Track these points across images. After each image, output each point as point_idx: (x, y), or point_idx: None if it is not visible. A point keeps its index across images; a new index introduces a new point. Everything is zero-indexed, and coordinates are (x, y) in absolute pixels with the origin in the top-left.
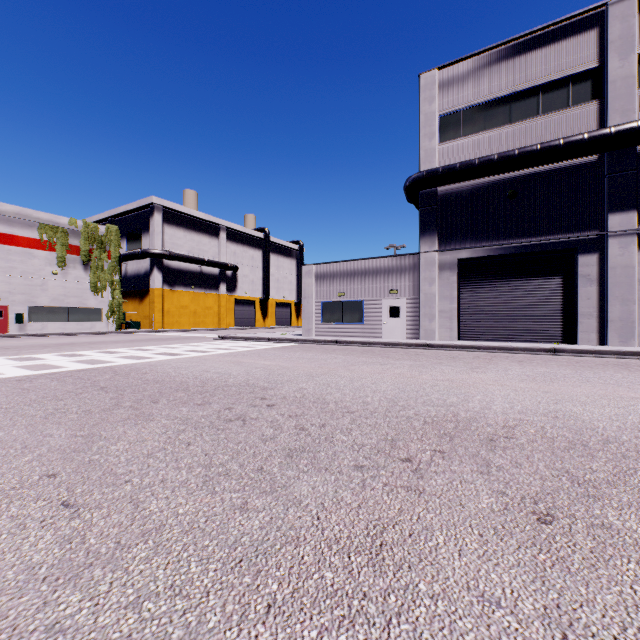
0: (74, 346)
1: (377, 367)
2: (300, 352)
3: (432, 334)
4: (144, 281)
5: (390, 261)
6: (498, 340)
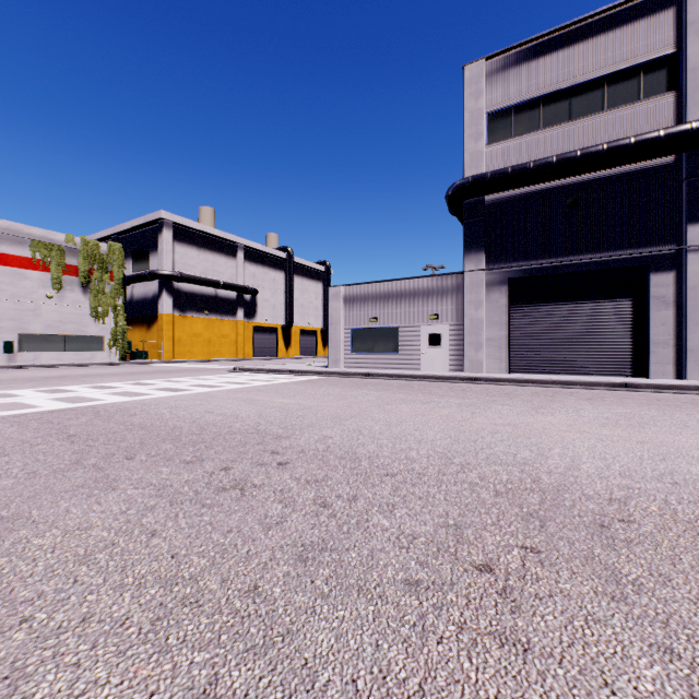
0: (64, 380)
1: (419, 406)
2: (326, 387)
3: (479, 366)
4: (152, 306)
5: (430, 282)
6: (556, 373)
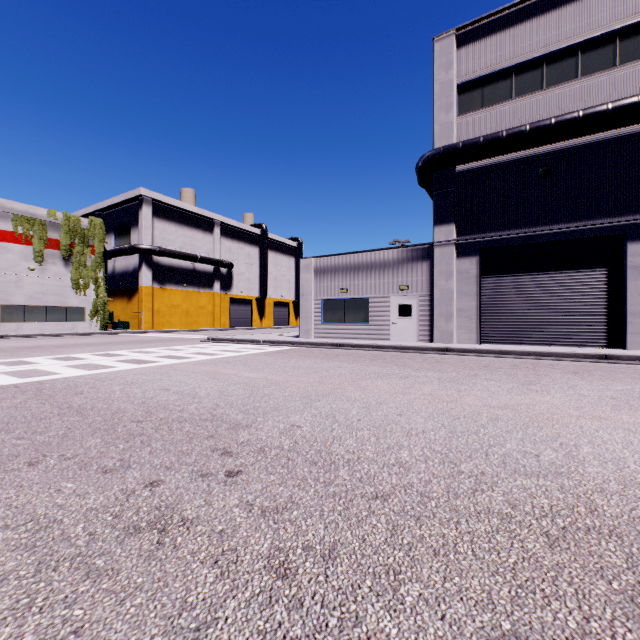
0: (34, 350)
1: (396, 382)
2: (296, 358)
3: (449, 336)
4: (132, 278)
5: (400, 253)
6: (527, 343)
